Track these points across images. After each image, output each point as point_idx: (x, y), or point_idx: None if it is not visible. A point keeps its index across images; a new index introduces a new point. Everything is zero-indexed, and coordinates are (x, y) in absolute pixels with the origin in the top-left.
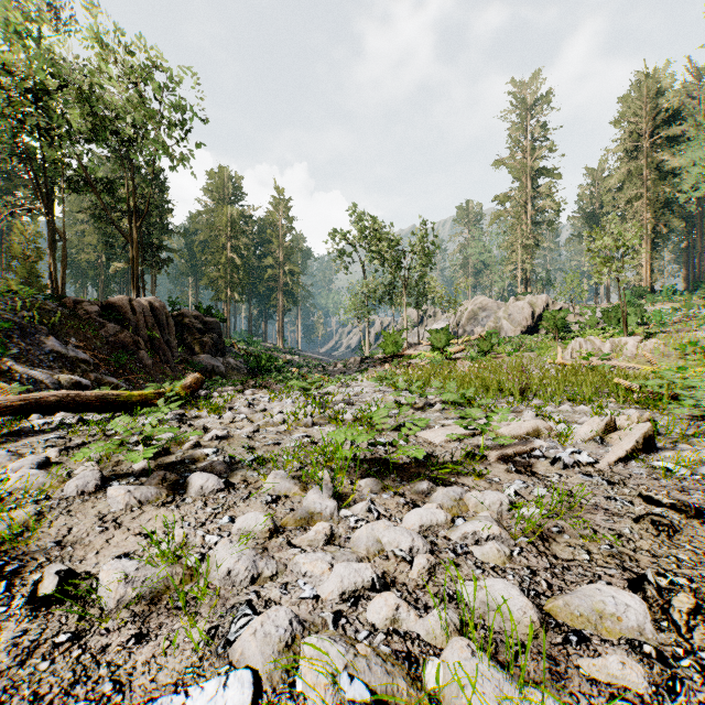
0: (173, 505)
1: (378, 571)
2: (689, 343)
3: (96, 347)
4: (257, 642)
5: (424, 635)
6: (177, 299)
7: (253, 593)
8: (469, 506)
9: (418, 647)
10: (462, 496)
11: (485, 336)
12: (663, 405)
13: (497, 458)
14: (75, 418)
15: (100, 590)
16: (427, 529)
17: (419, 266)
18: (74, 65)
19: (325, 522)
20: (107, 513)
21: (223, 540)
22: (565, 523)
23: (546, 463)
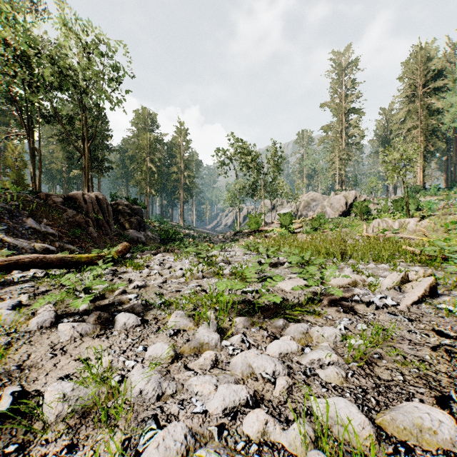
0: (104, 336)
1: (251, 391)
2: (450, 222)
3: (60, 225)
4: (159, 454)
5: (287, 445)
6: (114, 193)
7: (158, 408)
8: (313, 337)
9: (283, 456)
10: (307, 330)
11: (315, 218)
12: (436, 264)
13: (329, 302)
14: (43, 272)
15: (44, 407)
16: (284, 355)
17: (272, 172)
18: (46, 40)
19: (211, 351)
20: (57, 343)
21: (137, 366)
22: (382, 351)
23: (363, 305)
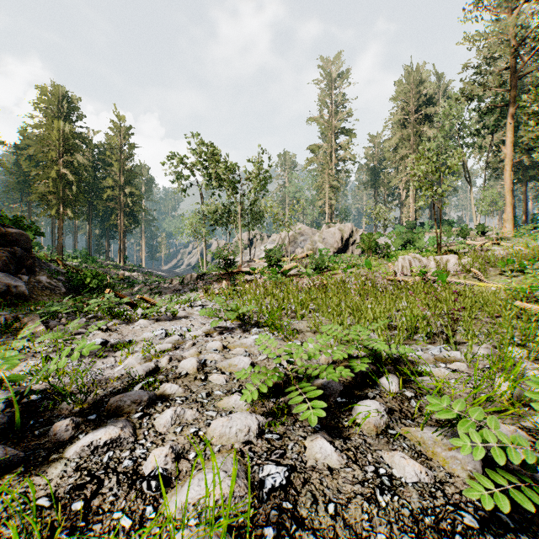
0: None
1: None
2: (507, 260)
3: None
4: None
5: None
6: None
7: None
8: None
9: None
10: None
11: (309, 255)
12: None
13: None
14: None
15: None
16: None
17: (253, 189)
18: None
19: None
20: None
21: None
22: None
23: None
